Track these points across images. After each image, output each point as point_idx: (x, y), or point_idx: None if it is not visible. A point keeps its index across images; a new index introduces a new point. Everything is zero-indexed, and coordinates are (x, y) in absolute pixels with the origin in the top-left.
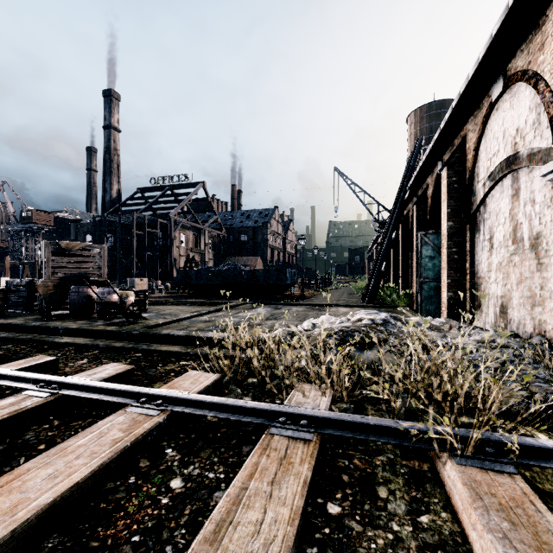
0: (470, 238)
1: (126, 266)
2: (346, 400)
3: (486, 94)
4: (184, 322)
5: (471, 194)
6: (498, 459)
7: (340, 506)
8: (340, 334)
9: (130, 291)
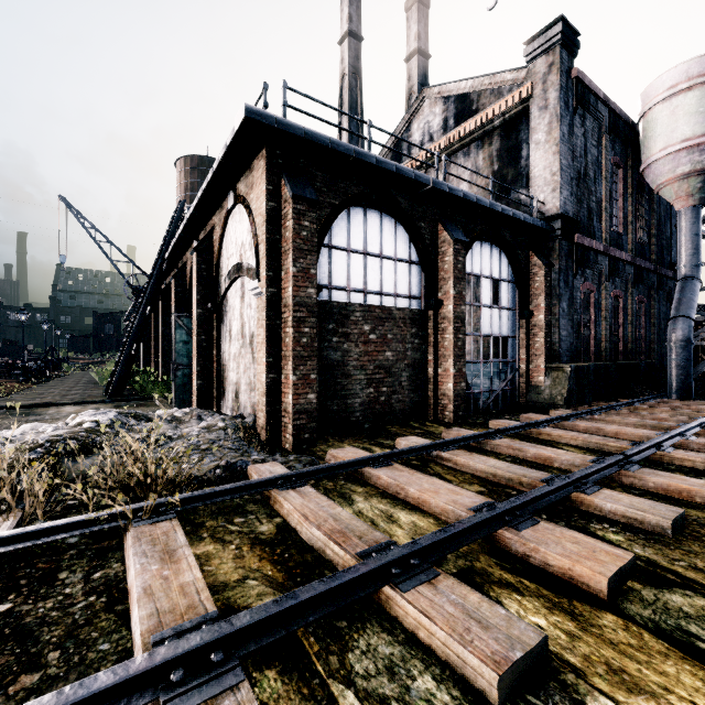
0: (217, 327)
1: None
2: (43, 517)
3: (226, 198)
4: None
5: (218, 285)
6: (167, 513)
7: (11, 603)
8: (48, 446)
9: None
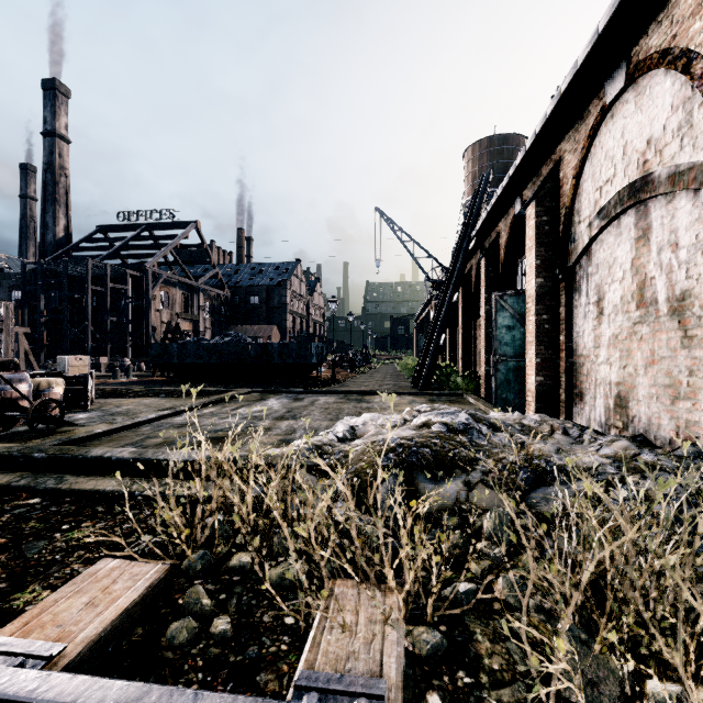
0: (566, 301)
1: (78, 337)
2: (431, 615)
3: (594, 96)
4: (144, 428)
5: (568, 240)
6: None
7: None
8: (400, 452)
9: (57, 378)
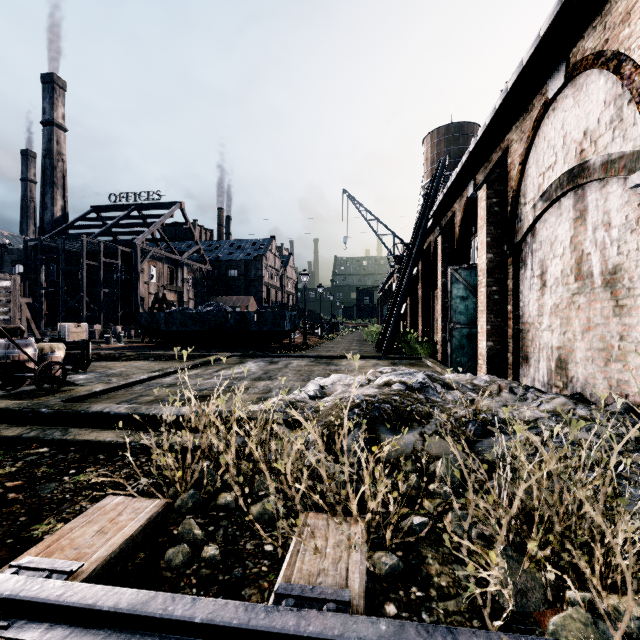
0: (514, 275)
1: (74, 307)
2: (389, 543)
3: (538, 92)
4: (136, 388)
5: (515, 220)
6: None
7: None
8: (364, 408)
9: (58, 343)
